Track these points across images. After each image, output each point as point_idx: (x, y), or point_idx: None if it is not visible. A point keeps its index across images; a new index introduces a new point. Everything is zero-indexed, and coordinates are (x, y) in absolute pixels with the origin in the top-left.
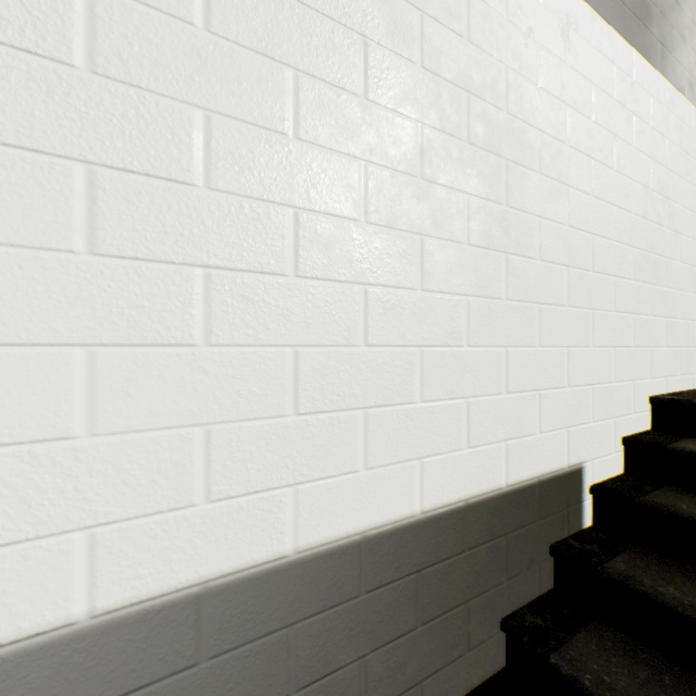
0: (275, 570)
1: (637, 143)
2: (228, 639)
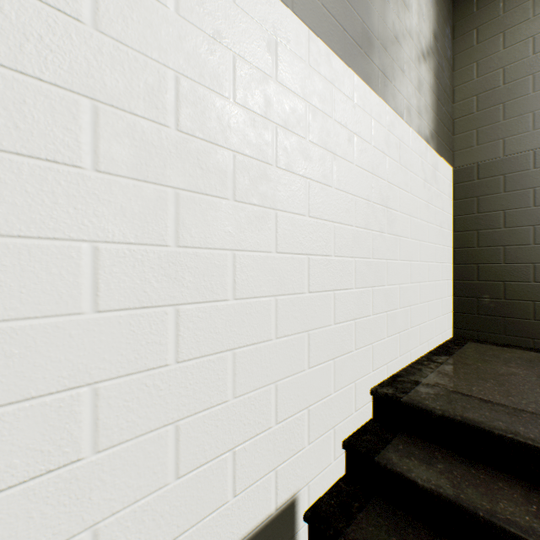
0: None
1: (360, 160)
2: None
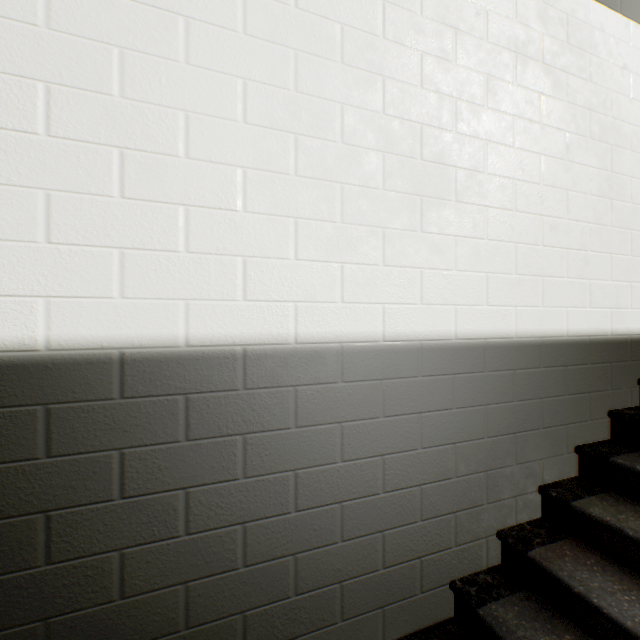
0: (508, 343)
1: None
2: (493, 367)
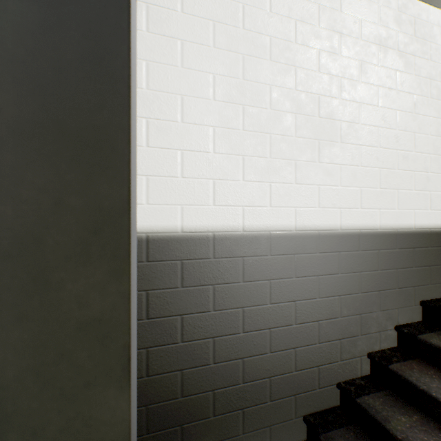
0: (375, 232)
1: None
2: (364, 247)
